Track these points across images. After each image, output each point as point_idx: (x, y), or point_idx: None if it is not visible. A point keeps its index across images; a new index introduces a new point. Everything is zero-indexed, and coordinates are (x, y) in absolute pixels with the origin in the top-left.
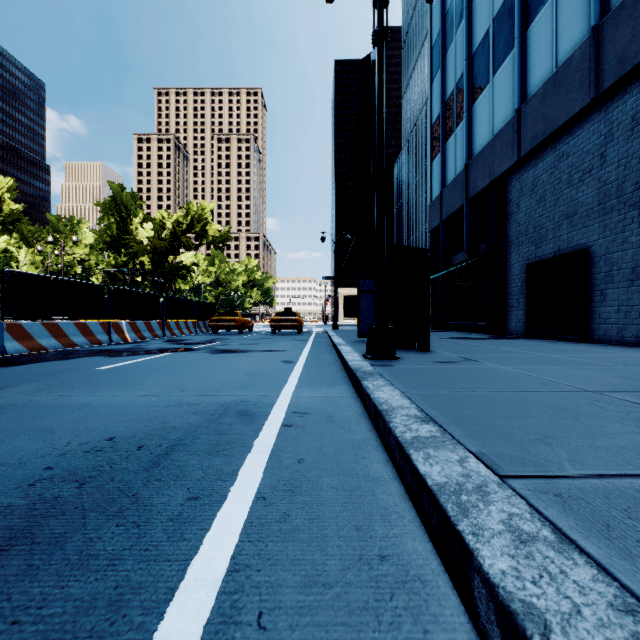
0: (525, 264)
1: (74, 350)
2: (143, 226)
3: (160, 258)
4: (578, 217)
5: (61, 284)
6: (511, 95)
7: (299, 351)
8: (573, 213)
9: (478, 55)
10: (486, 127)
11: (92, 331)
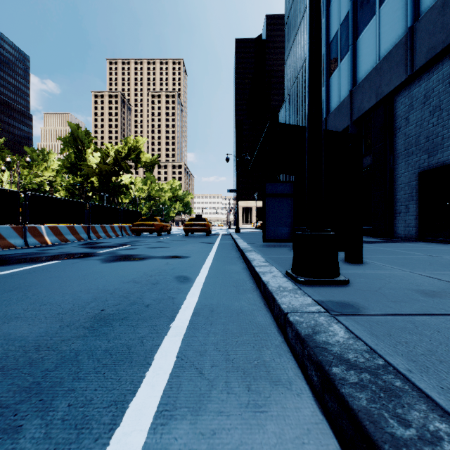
0: (416, 172)
1: None
2: (93, 155)
3: (105, 178)
4: None
5: None
6: (401, 18)
7: (203, 258)
8: None
9: None
10: (372, 54)
11: (2, 235)
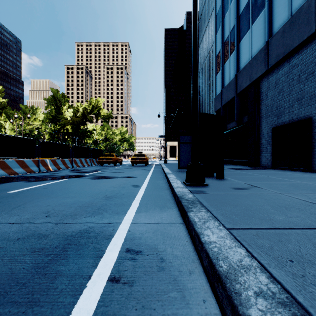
0: (271, 127)
1: (12, 177)
2: (68, 110)
3: (76, 126)
4: (305, 100)
5: (7, 138)
6: (262, 34)
7: (144, 177)
8: (301, 98)
9: (243, 15)
10: (247, 53)
11: (27, 165)
